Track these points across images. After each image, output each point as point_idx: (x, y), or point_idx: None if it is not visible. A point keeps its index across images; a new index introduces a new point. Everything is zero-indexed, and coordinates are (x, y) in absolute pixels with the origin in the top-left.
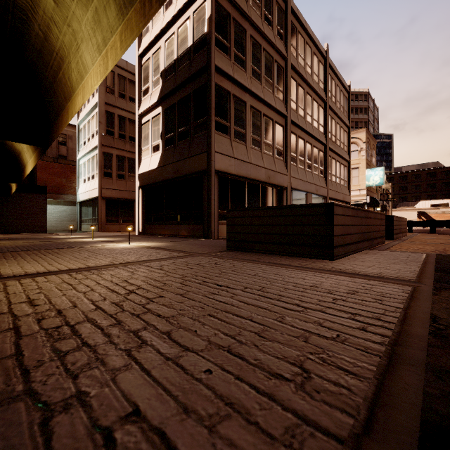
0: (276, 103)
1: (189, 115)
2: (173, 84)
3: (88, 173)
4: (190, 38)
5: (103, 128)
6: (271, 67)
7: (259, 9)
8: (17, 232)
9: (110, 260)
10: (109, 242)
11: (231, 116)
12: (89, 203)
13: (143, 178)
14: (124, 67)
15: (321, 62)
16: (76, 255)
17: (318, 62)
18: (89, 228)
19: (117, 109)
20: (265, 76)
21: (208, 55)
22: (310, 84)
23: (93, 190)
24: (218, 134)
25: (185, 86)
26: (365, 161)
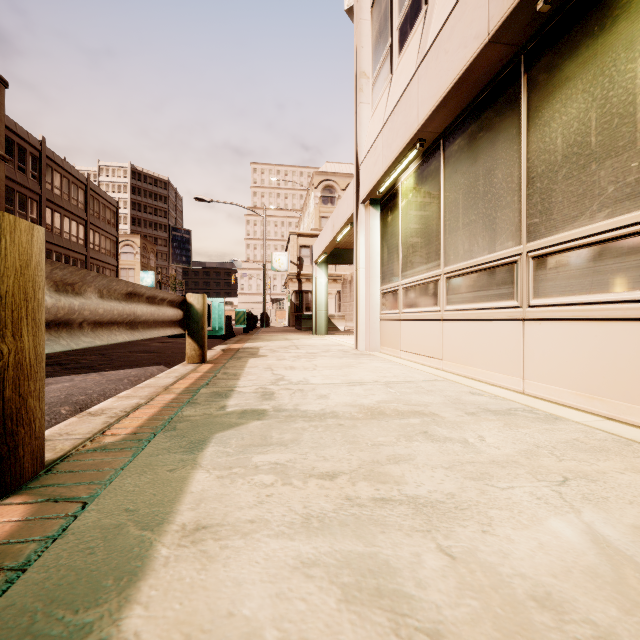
0: None
1: None
2: None
3: None
4: None
5: None
6: (25, 203)
7: (13, 163)
8: None
9: None
10: None
11: None
12: None
13: None
14: None
15: (82, 188)
16: None
17: (78, 189)
18: None
19: None
20: (19, 211)
21: None
22: (68, 210)
23: None
24: None
25: None
26: (141, 264)
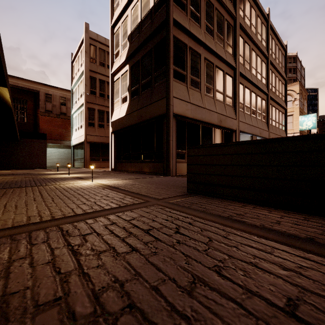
0: (227, 56)
1: (150, 68)
2: (137, 43)
3: (78, 124)
4: (151, 0)
5: (87, 89)
6: (222, 25)
7: None
8: (25, 168)
9: (34, 213)
10: (78, 178)
11: (188, 66)
12: (79, 146)
13: (115, 124)
14: (104, 42)
15: (264, 24)
16: (14, 199)
17: (261, 24)
18: (79, 165)
19: (98, 74)
20: (217, 33)
21: (167, 9)
22: (255, 42)
23: (81, 137)
24: (176, 82)
25: (148, 43)
26: (299, 109)
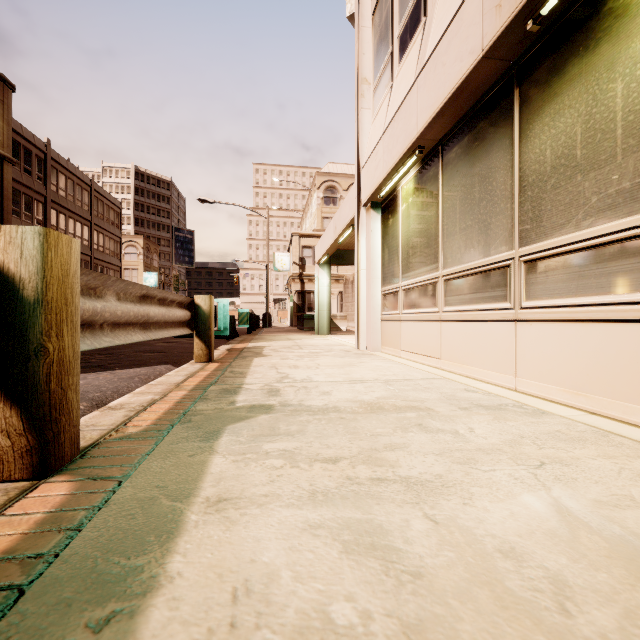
0: None
1: None
2: None
3: None
4: None
5: None
6: (31, 205)
7: (19, 165)
8: None
9: None
10: None
11: None
12: None
13: None
14: None
15: (86, 189)
16: None
17: (82, 190)
18: None
19: None
20: (25, 213)
21: None
22: (72, 211)
23: None
24: None
25: None
26: (144, 264)
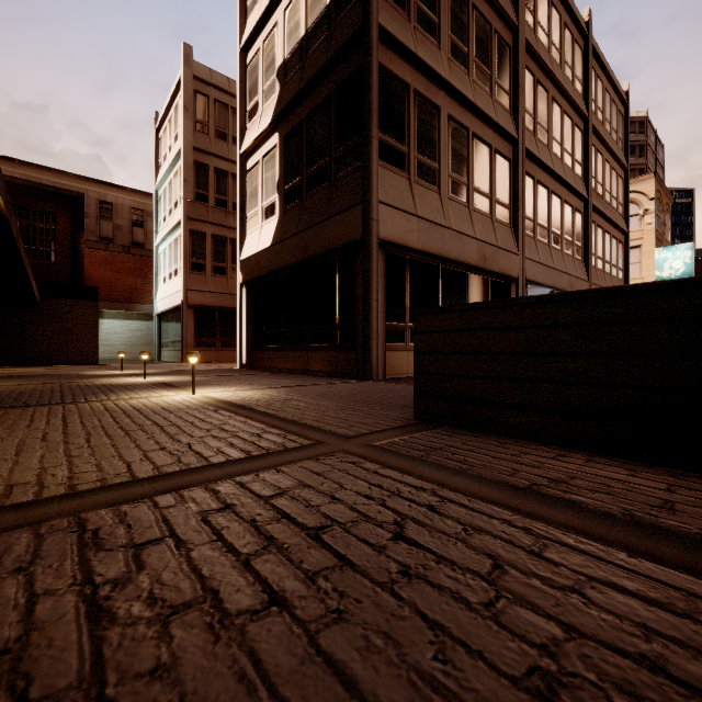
0: (497, 114)
1: (328, 138)
2: (298, 83)
3: (169, 266)
4: None
5: (189, 190)
6: (488, 44)
7: None
8: (52, 363)
9: (30, 474)
10: (162, 386)
11: (411, 133)
12: (171, 316)
13: (248, 267)
14: (225, 88)
15: (578, 44)
16: None
17: (572, 44)
18: (171, 356)
19: (212, 158)
20: (476, 61)
21: (365, 4)
22: (559, 83)
23: (175, 294)
24: (384, 168)
25: (321, 83)
26: (654, 233)
